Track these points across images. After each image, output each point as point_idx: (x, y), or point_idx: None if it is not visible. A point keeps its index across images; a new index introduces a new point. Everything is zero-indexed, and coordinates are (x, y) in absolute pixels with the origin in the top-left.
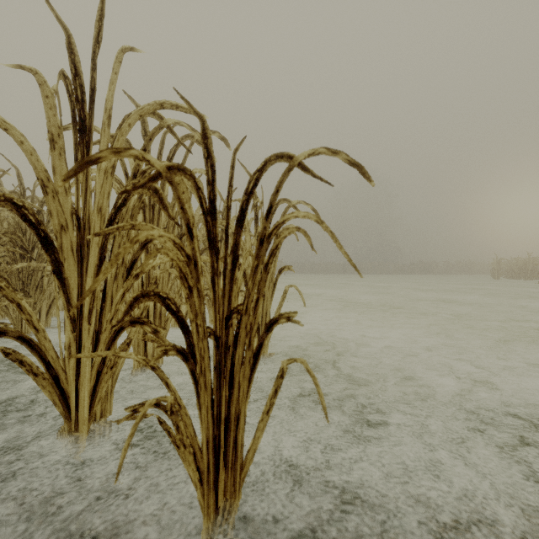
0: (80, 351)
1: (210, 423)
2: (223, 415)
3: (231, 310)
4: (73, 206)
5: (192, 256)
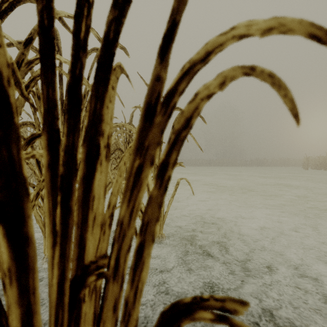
0: None
1: None
2: None
3: (83, 265)
4: None
5: None
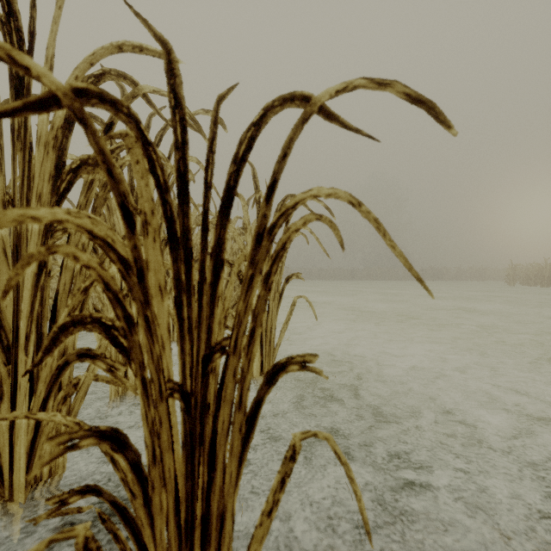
0: (15, 391)
1: (174, 537)
2: (199, 513)
3: (211, 346)
4: (9, 194)
5: (133, 260)
